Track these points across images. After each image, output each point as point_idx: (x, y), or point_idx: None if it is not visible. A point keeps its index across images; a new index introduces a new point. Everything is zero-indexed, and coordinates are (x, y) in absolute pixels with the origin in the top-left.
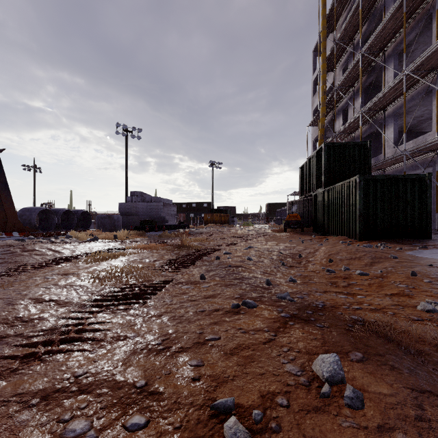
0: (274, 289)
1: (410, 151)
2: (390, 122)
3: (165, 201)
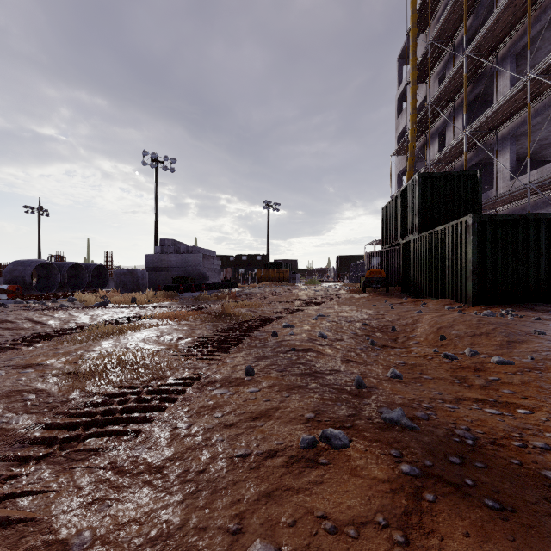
0: (371, 396)
1: (536, 183)
2: (505, 147)
3: (205, 252)
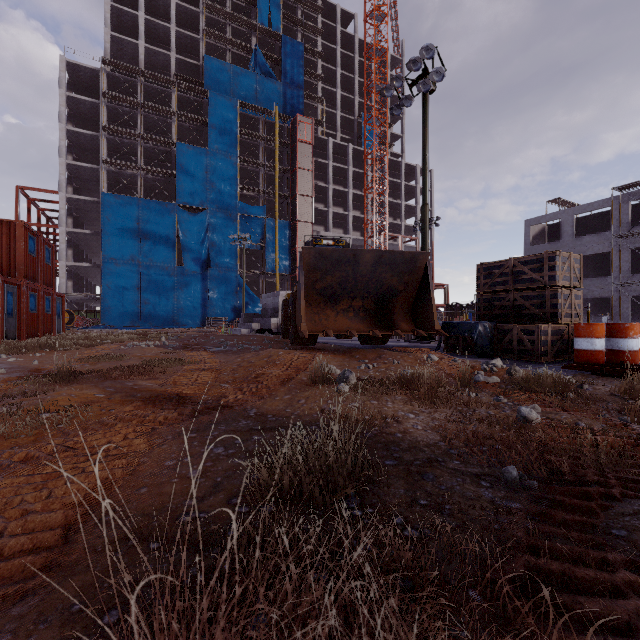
0: None
1: None
2: None
3: None
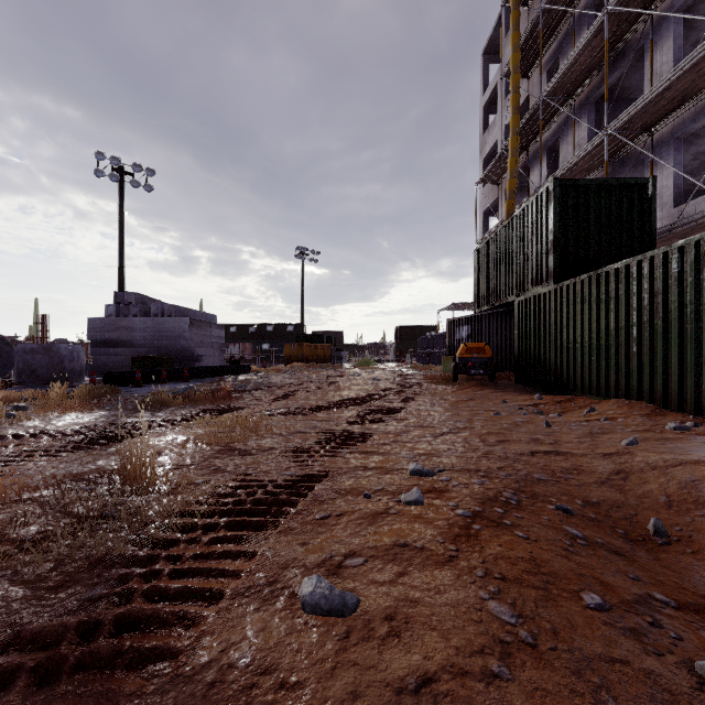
0: None
1: None
2: (664, 156)
3: (198, 316)
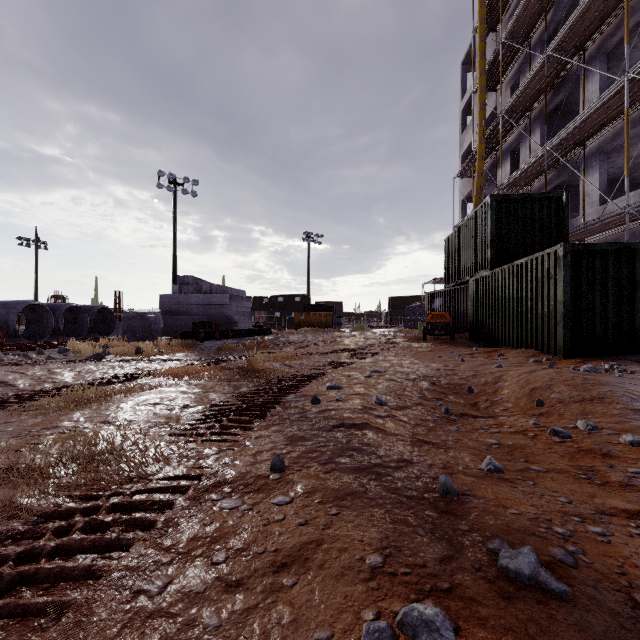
0: (470, 514)
1: (636, 207)
2: (593, 165)
3: (233, 292)
